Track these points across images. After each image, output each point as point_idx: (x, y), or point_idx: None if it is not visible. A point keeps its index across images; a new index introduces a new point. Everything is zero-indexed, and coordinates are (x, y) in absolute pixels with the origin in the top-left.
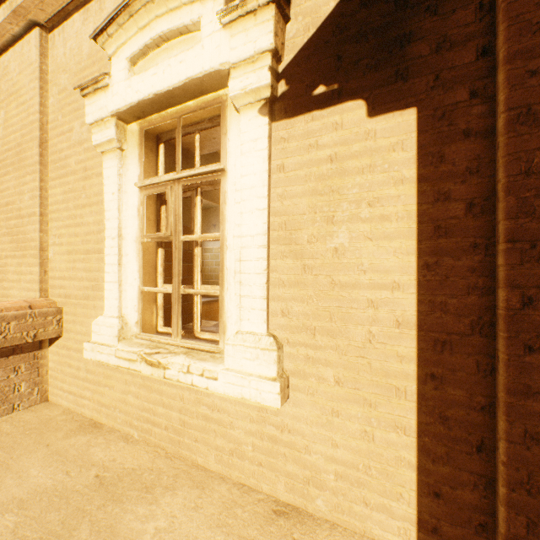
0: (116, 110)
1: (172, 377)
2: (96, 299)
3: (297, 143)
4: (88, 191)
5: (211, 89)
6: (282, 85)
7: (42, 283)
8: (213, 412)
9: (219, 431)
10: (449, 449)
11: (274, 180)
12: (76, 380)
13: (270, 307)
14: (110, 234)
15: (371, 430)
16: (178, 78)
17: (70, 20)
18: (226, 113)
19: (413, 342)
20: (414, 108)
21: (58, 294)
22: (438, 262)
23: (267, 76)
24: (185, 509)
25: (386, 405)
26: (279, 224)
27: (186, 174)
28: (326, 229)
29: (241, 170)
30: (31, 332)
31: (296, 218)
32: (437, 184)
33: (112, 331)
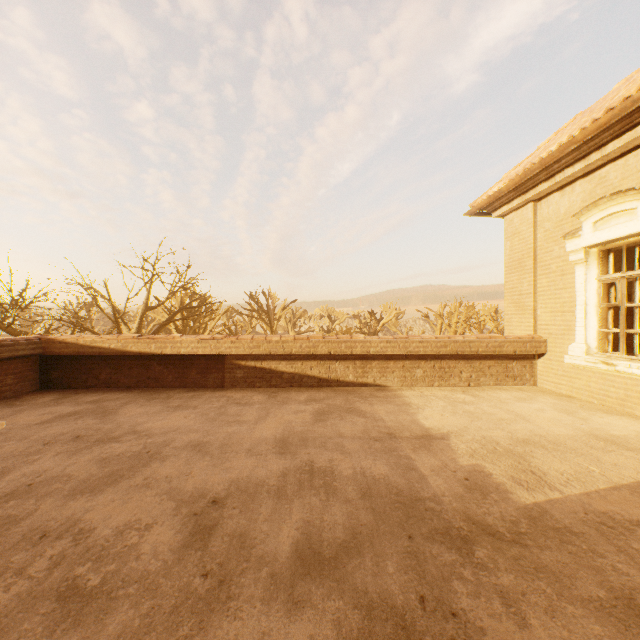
0: (584, 246)
1: (619, 370)
2: (569, 335)
3: None
4: (563, 282)
5: None
6: None
7: (534, 327)
8: None
9: None
10: None
11: None
12: (555, 375)
13: None
14: (578, 303)
15: None
16: (623, 233)
17: (551, 196)
18: None
19: None
20: None
21: (543, 332)
22: None
23: None
24: (627, 419)
25: None
26: None
27: (627, 274)
28: None
29: None
30: (534, 349)
31: None
32: None
33: (581, 350)
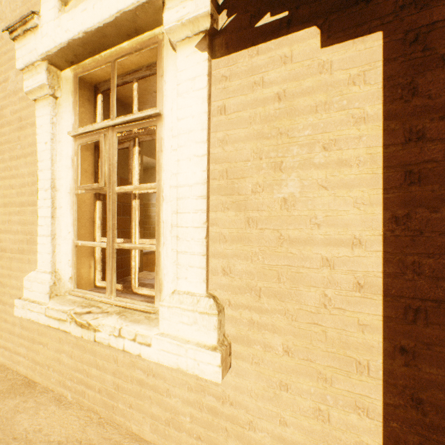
0: (45, 52)
1: (103, 340)
2: (31, 253)
3: (240, 80)
4: (22, 142)
5: (146, 26)
6: (223, 17)
7: None
8: (148, 377)
9: (155, 398)
10: (423, 438)
11: (214, 124)
12: (11, 335)
13: (210, 264)
14: (43, 186)
15: (327, 409)
16: (109, 12)
17: None
18: (162, 53)
19: (377, 309)
20: (379, 32)
21: None
22: (409, 215)
23: (206, 3)
24: None
25: (345, 381)
26: (220, 173)
27: (120, 120)
28: (273, 177)
29: (178, 112)
30: None
31: (239, 166)
32: (408, 121)
33: (43, 287)
